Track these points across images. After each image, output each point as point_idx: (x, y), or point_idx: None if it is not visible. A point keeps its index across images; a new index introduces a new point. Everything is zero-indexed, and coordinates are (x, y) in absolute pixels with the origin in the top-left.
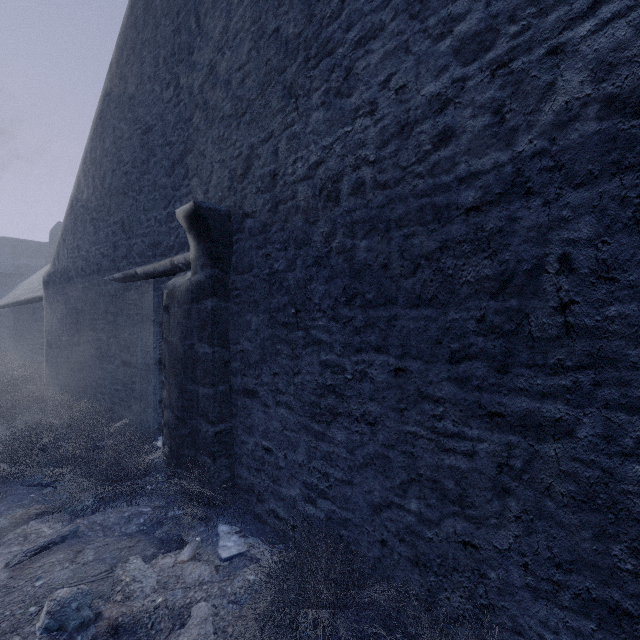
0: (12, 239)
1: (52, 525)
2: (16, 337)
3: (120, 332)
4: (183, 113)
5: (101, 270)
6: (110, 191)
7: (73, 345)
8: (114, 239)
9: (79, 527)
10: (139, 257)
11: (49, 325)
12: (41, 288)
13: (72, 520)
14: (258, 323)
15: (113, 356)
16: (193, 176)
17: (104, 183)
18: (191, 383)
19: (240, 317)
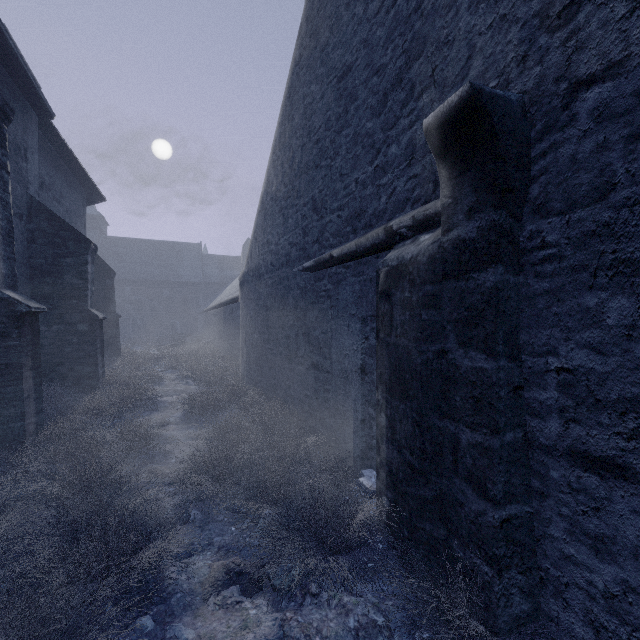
0: (219, 256)
1: (254, 602)
2: (221, 333)
3: (310, 329)
4: (402, 10)
5: (290, 261)
6: (299, 171)
7: (263, 342)
8: (304, 223)
9: (289, 630)
10: (333, 237)
11: (244, 322)
12: (237, 290)
13: (277, 600)
14: (636, 311)
15: (302, 357)
16: (423, 90)
17: (293, 165)
18: (439, 416)
19: (558, 301)
